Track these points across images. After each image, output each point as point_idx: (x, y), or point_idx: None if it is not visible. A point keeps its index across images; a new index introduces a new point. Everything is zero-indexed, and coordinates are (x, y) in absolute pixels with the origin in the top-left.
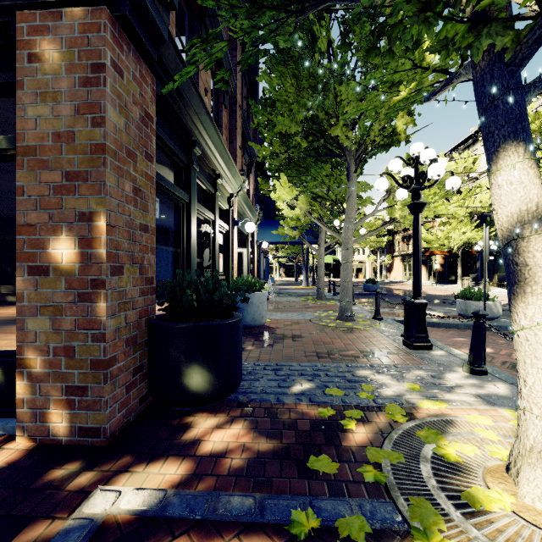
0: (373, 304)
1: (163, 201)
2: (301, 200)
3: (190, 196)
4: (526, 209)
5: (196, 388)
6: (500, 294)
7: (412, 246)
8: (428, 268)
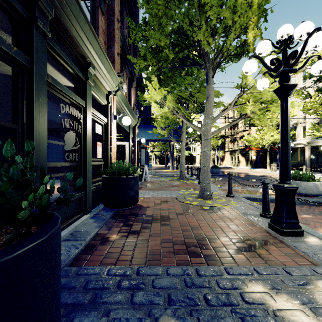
0: (219, 182)
1: (53, 99)
2: (168, 99)
3: (32, 61)
4: None
5: None
6: None
7: (280, 130)
8: (246, 159)
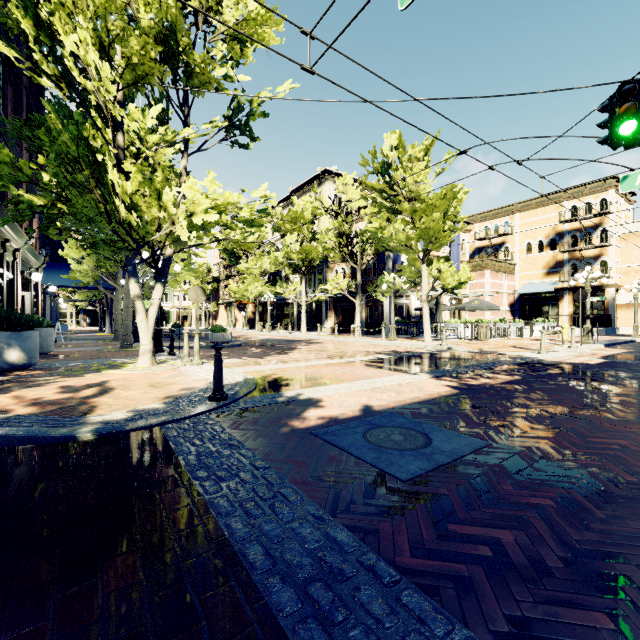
0: (167, 342)
1: None
2: (88, 259)
3: None
4: (135, 294)
5: (13, 359)
6: (273, 333)
7: None
8: (246, 316)
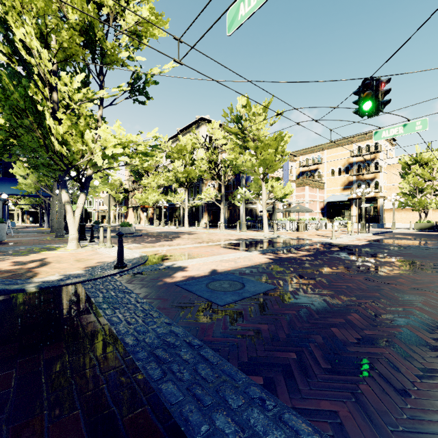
0: None
1: None
2: (31, 176)
3: None
4: (66, 200)
5: None
6: (165, 228)
7: None
8: (147, 216)
